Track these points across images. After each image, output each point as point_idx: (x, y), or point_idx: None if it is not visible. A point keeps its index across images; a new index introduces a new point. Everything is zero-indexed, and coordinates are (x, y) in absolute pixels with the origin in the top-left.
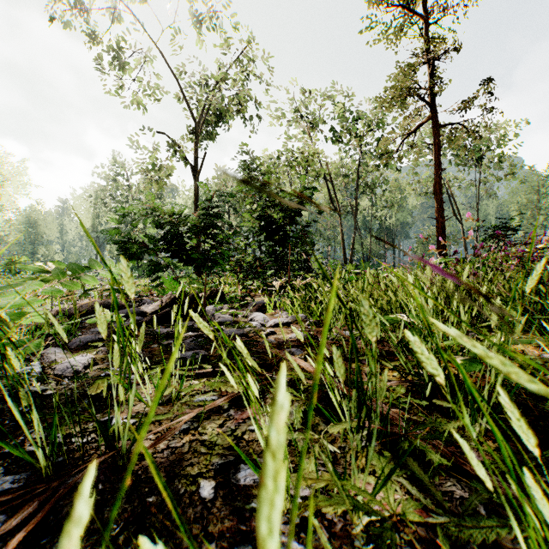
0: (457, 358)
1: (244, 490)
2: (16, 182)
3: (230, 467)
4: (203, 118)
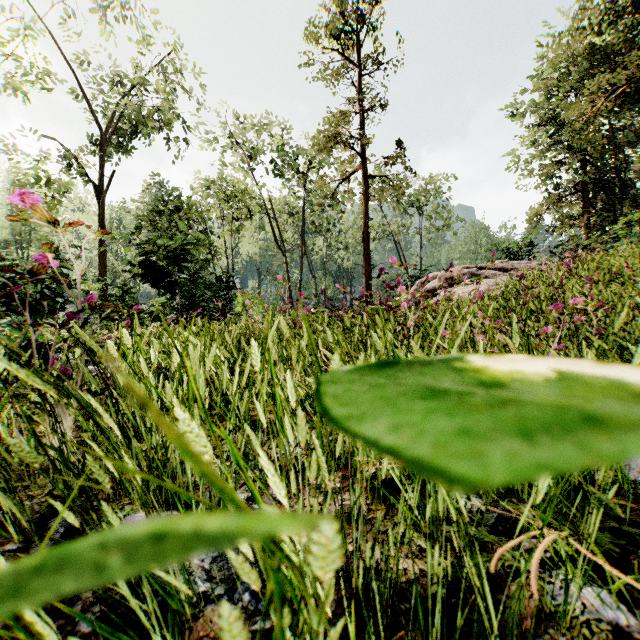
0: None
1: None
2: None
3: None
4: (112, 127)
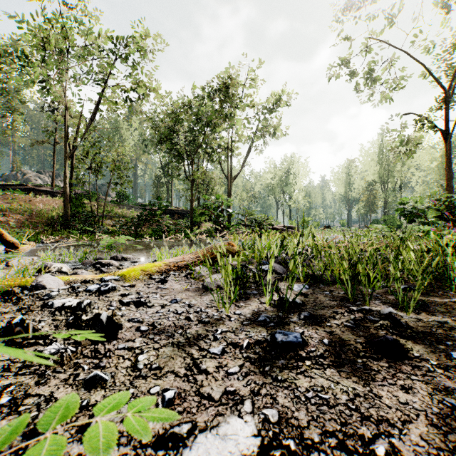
0: None
1: None
2: (303, 172)
3: None
4: None
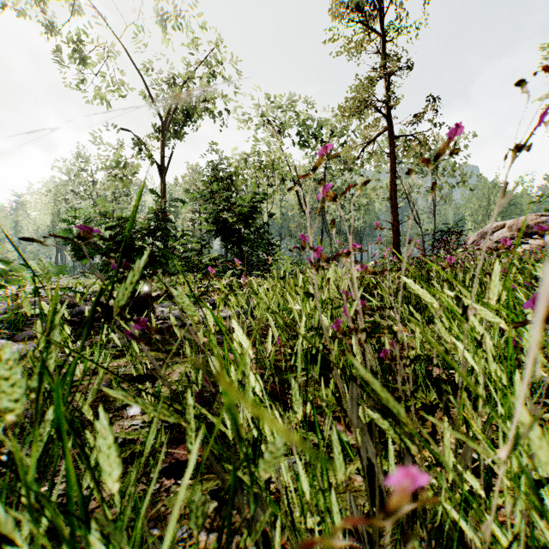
0: (311, 332)
1: (132, 417)
2: None
3: (127, 407)
4: (171, 117)
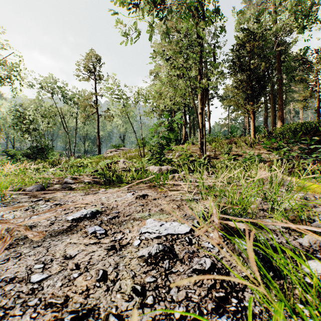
0: None
1: None
2: None
3: None
4: None
